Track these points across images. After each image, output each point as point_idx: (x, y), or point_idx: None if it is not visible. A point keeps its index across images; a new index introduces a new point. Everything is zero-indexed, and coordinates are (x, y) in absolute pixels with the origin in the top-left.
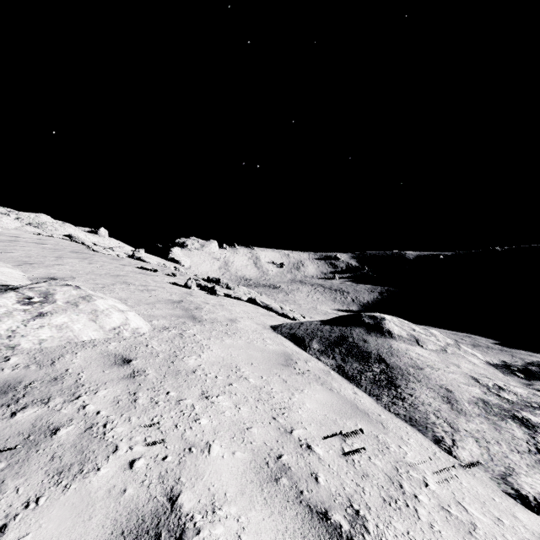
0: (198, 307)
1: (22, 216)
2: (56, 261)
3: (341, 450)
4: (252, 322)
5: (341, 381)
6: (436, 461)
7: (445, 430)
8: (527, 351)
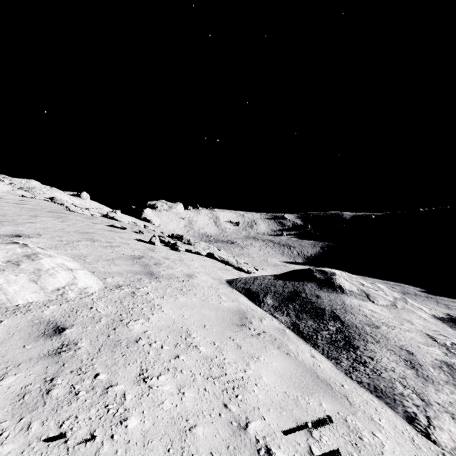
0: (158, 263)
1: (14, 181)
2: (30, 219)
3: (308, 452)
4: (209, 277)
5: (297, 342)
6: (418, 454)
7: (415, 404)
8: (450, 298)
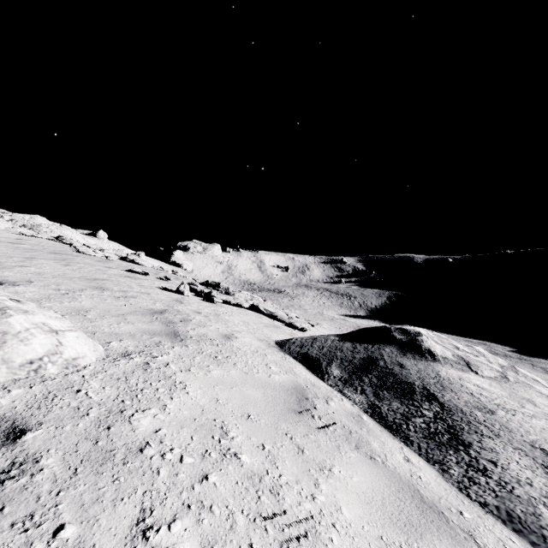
0: (185, 319)
1: (16, 217)
2: (23, 262)
3: None
4: (253, 338)
5: (381, 435)
6: None
7: None
8: (547, 360)
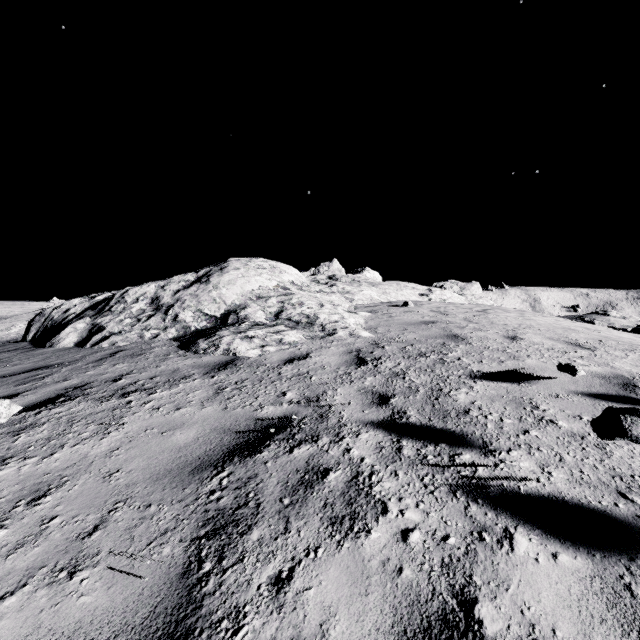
0: None
1: None
2: None
3: None
4: None
5: None
6: None
7: None
8: None
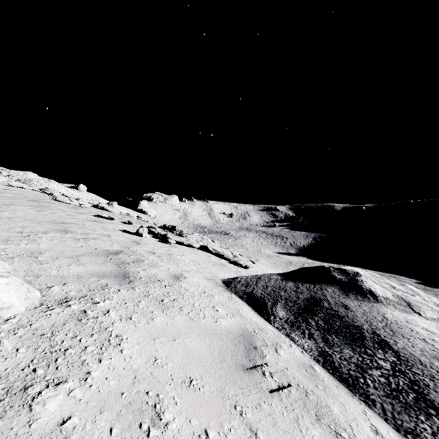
0: (139, 259)
1: (12, 173)
2: None
3: None
4: (201, 277)
5: (339, 394)
6: None
7: None
8: None
